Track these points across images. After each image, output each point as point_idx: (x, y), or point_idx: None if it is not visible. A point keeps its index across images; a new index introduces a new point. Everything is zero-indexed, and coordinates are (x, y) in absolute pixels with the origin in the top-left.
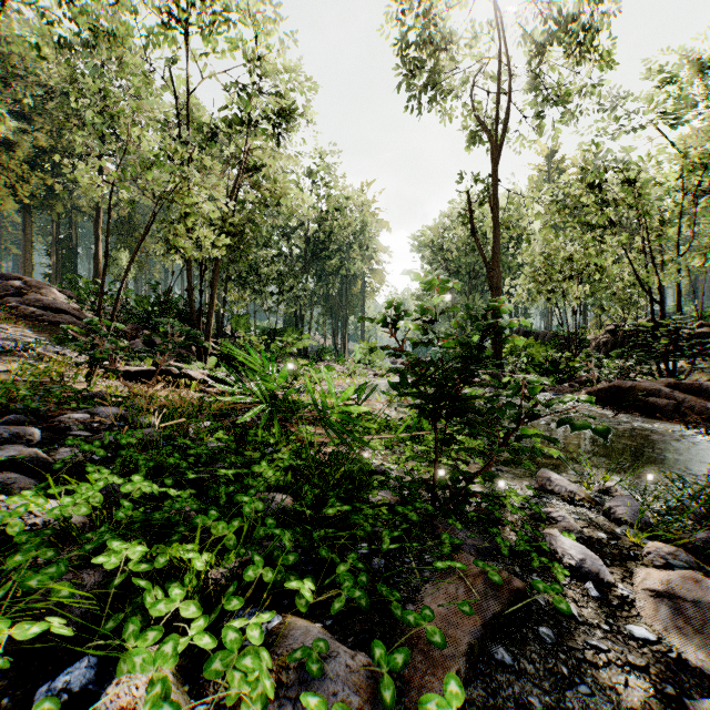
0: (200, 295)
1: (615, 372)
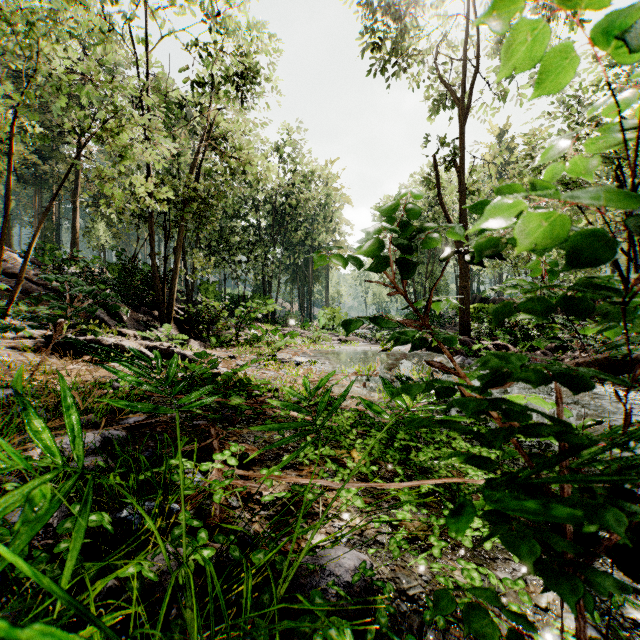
0: (164, 261)
1: (604, 340)
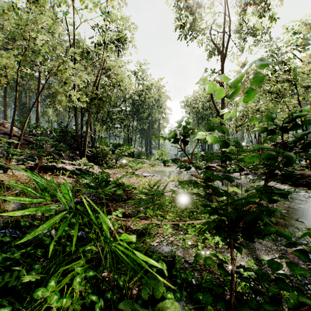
0: (81, 128)
1: None
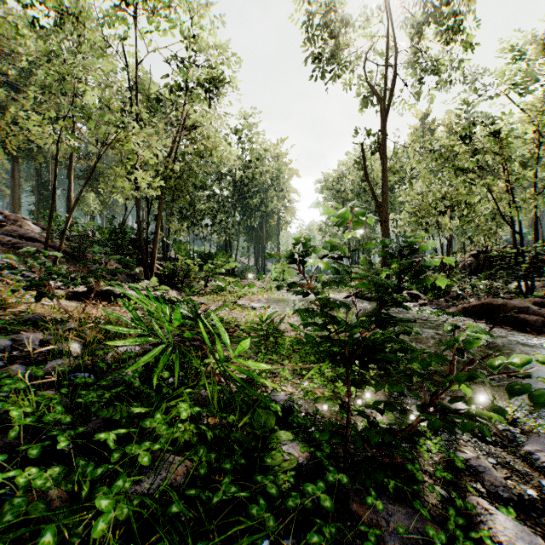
0: (147, 227)
1: (485, 290)
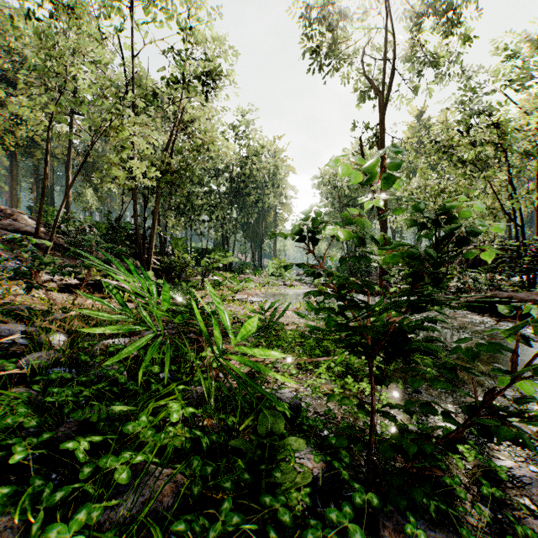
0: (144, 221)
1: (488, 284)
